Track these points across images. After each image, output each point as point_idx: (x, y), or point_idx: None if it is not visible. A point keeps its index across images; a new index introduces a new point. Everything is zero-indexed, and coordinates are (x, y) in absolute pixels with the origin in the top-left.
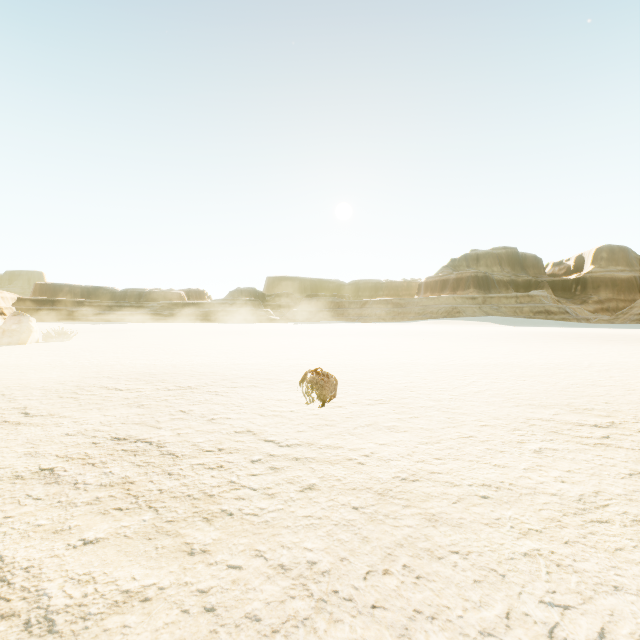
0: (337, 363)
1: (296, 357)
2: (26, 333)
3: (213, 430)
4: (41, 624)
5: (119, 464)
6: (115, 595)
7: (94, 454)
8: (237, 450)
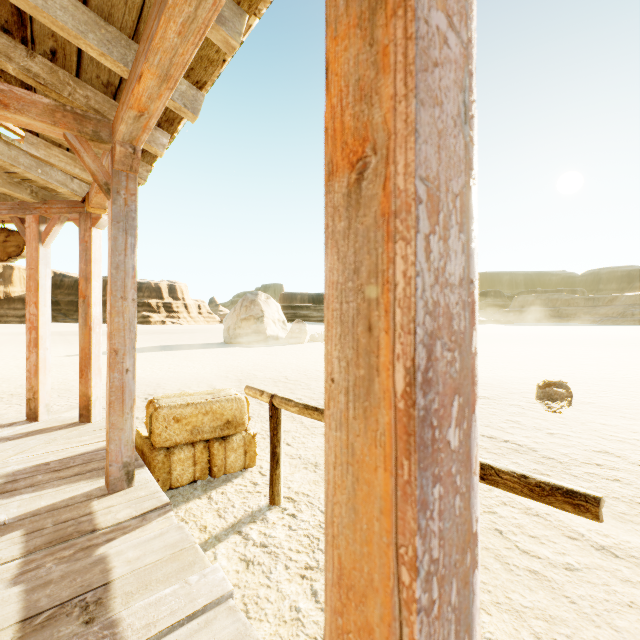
0: (633, 386)
1: (563, 373)
2: (304, 335)
3: (566, 444)
4: (604, 550)
5: (516, 458)
6: (639, 551)
7: (485, 446)
8: (617, 468)
